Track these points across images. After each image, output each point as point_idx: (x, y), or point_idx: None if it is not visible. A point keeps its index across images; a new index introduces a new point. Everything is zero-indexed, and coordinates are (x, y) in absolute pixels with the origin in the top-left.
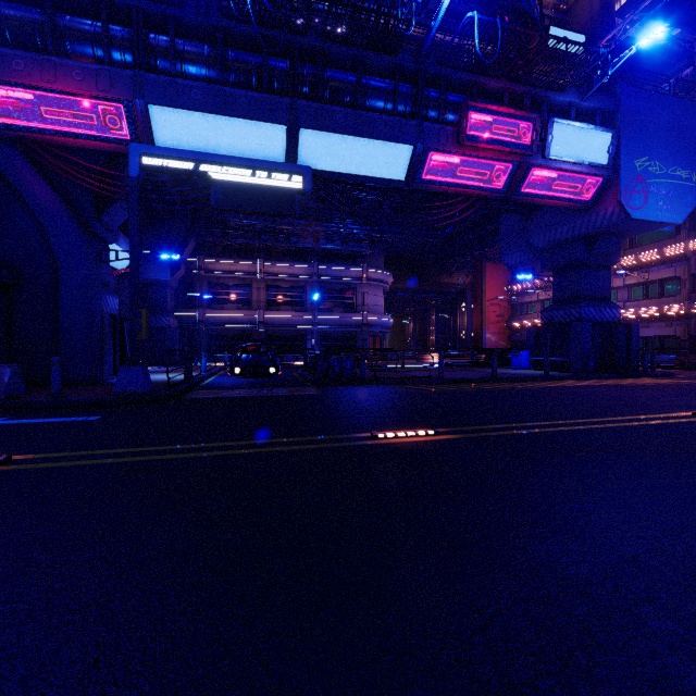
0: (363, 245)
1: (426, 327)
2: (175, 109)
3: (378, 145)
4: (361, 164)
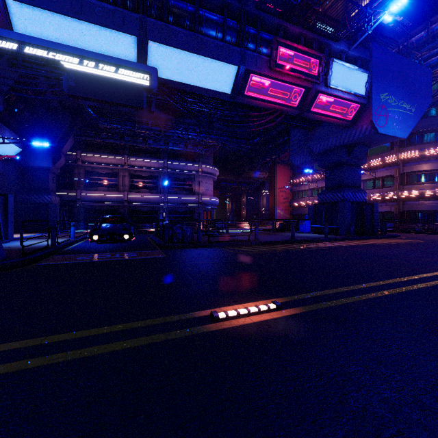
0: (199, 148)
1: (240, 206)
2: (33, 7)
3: (212, 63)
4: (198, 77)
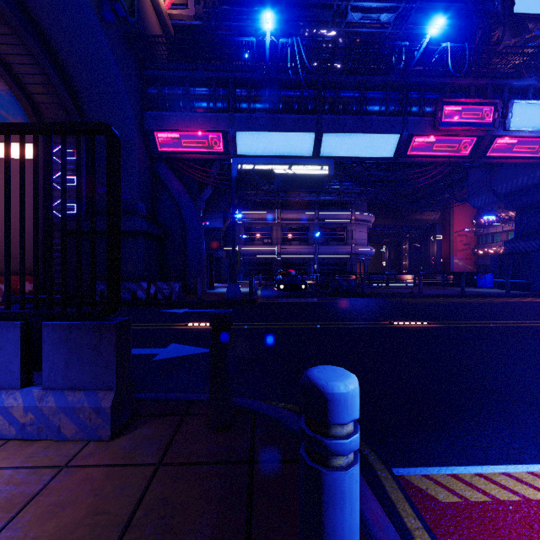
0: (353, 195)
1: (400, 254)
2: (250, 132)
3: (375, 136)
4: (362, 150)
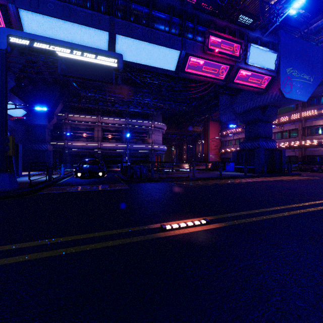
0: (152, 110)
1: (182, 151)
2: (37, 14)
3: (161, 49)
4: (151, 59)
